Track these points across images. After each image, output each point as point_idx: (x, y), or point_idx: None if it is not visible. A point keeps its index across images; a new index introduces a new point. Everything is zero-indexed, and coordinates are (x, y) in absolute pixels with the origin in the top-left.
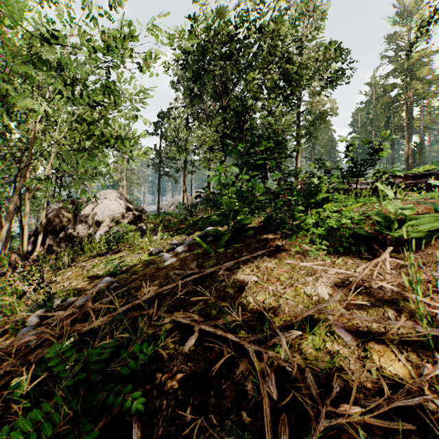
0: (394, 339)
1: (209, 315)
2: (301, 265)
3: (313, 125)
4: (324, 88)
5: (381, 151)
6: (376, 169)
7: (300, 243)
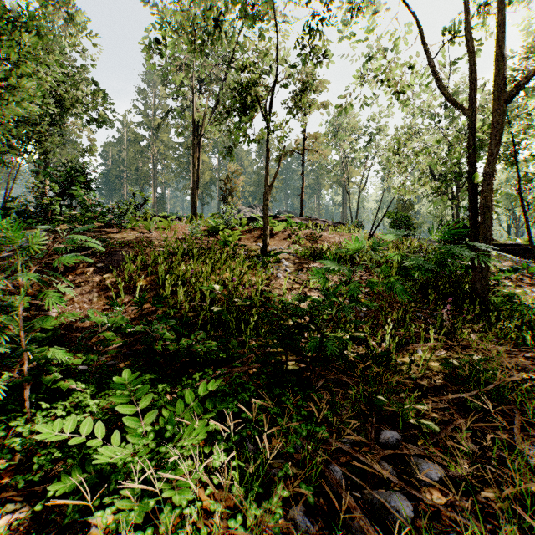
0: (158, 242)
1: (112, 242)
2: (131, 234)
3: (81, 155)
4: (91, 124)
5: (147, 200)
6: (144, 209)
7: (125, 231)
